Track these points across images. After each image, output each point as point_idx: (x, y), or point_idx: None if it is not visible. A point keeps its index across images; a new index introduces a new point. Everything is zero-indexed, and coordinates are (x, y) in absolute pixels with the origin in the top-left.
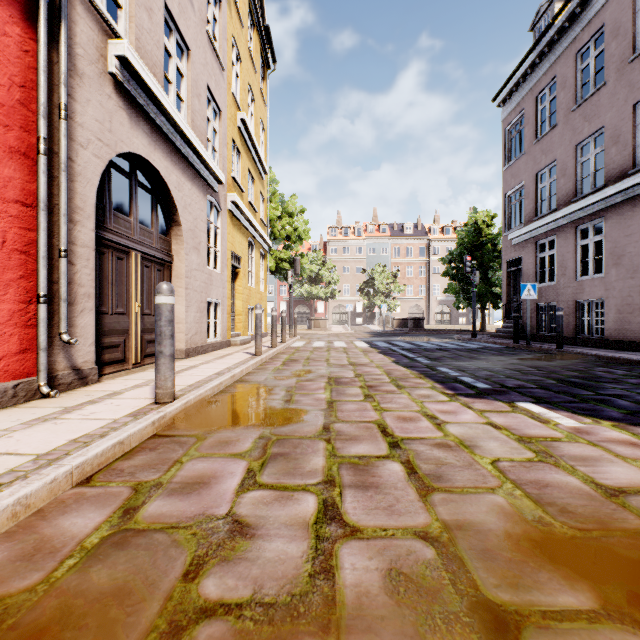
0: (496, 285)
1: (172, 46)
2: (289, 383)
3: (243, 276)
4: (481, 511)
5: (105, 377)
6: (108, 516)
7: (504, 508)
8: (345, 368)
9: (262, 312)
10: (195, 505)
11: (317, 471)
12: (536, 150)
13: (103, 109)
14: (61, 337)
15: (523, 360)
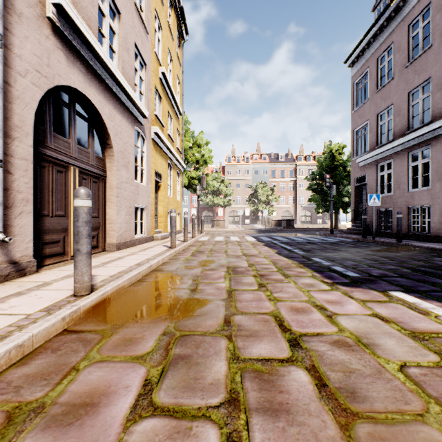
0: (345, 196)
1: (105, 8)
2: (195, 272)
3: (163, 188)
4: None
5: (45, 268)
6: None
7: None
8: (240, 258)
9: (178, 215)
10: None
11: (219, 383)
12: (377, 97)
13: (41, 46)
14: None
15: (375, 251)
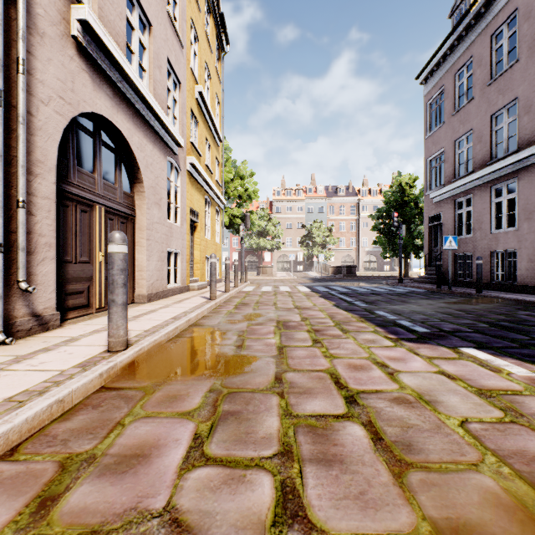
0: (417, 238)
1: (135, 20)
2: (241, 327)
3: (200, 229)
4: (473, 502)
5: (68, 322)
6: (17, 512)
7: (499, 496)
8: (291, 312)
9: (217, 261)
10: (128, 492)
11: (272, 437)
12: (455, 120)
13: (65, 69)
14: (19, 285)
15: (450, 304)
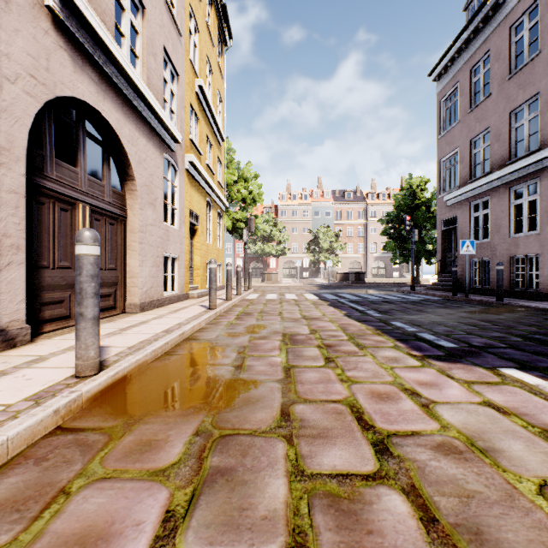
0: (429, 243)
1: None
2: (241, 341)
3: (201, 233)
4: None
5: (43, 336)
6: None
7: None
8: (299, 322)
9: (219, 267)
10: None
11: (276, 517)
12: (470, 118)
13: (38, 44)
14: None
15: (471, 313)
